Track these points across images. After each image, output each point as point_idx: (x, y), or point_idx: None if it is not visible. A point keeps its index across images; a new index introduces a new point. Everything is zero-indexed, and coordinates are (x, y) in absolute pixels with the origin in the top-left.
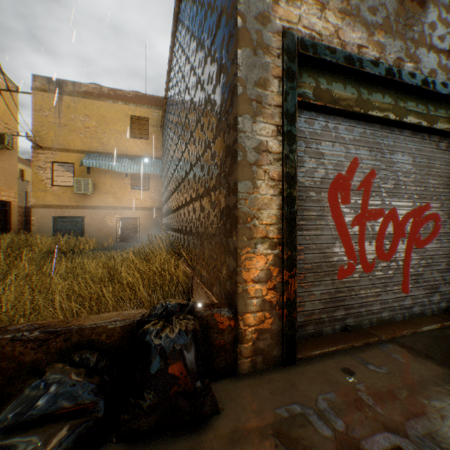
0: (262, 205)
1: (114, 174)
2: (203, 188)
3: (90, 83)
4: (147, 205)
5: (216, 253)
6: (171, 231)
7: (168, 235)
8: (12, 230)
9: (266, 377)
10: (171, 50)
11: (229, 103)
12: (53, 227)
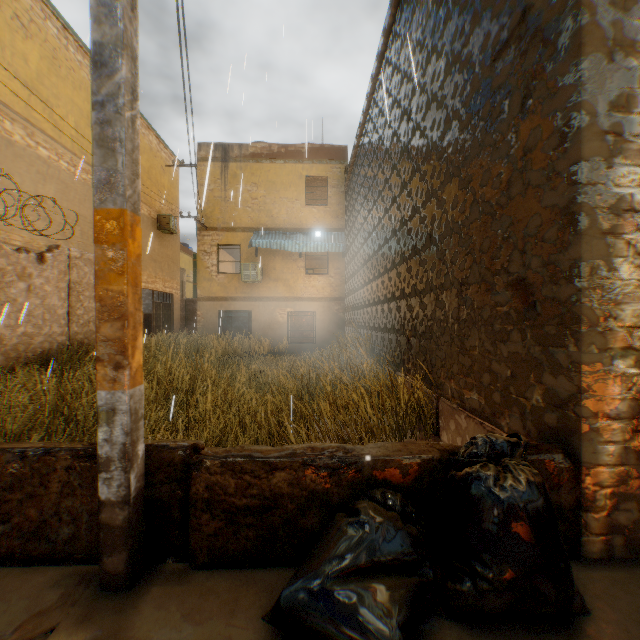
0: (622, 297)
1: (285, 255)
2: (468, 272)
3: (254, 142)
4: (325, 295)
5: (511, 368)
6: (370, 331)
7: (362, 335)
8: (173, 327)
9: (639, 572)
10: (374, 80)
11: (554, 142)
12: (218, 324)
